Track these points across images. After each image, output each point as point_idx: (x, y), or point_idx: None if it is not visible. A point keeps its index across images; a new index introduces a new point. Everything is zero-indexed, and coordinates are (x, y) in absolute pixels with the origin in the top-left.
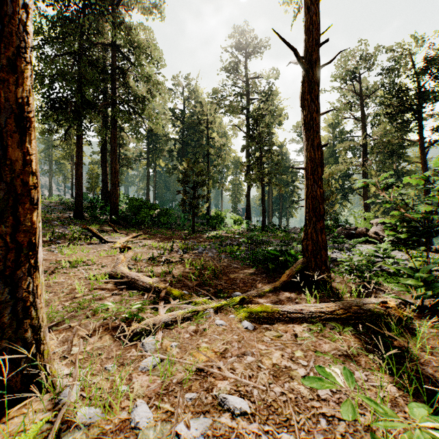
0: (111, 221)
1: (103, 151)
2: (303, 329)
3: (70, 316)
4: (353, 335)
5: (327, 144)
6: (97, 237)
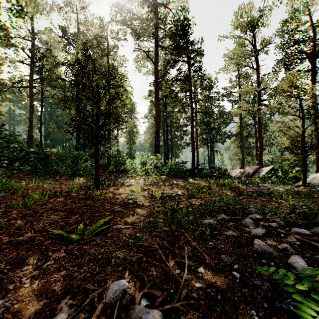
0: None
1: None
2: None
3: None
4: None
5: None
6: None
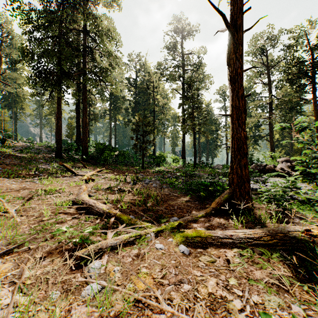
0: (82, 159)
1: (77, 108)
2: (234, 254)
3: (32, 238)
4: (281, 261)
5: (250, 94)
6: (70, 171)
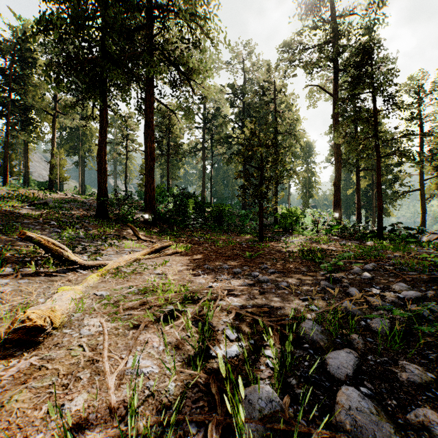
0: (145, 220)
1: None
2: None
3: None
4: None
5: None
6: (58, 257)
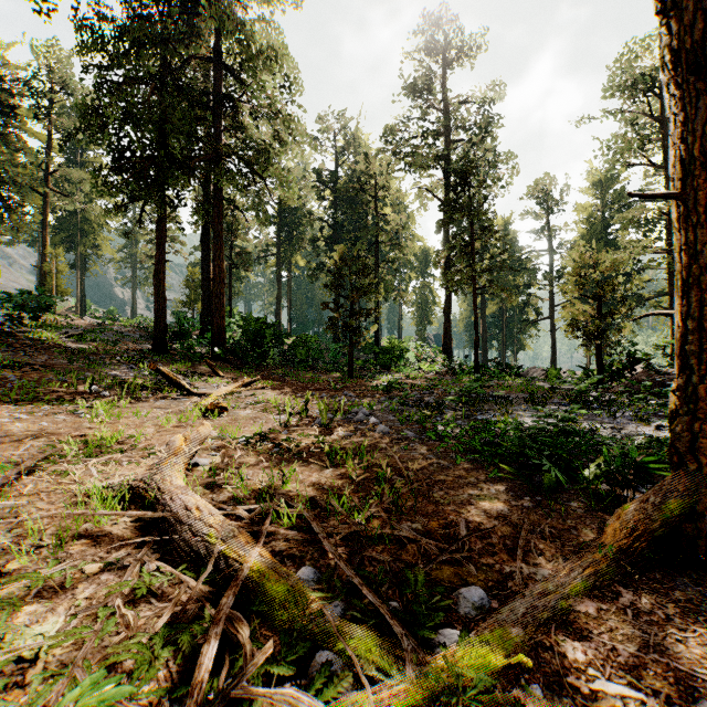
0: (213, 356)
1: (205, 241)
2: None
3: None
4: None
5: None
6: (175, 386)
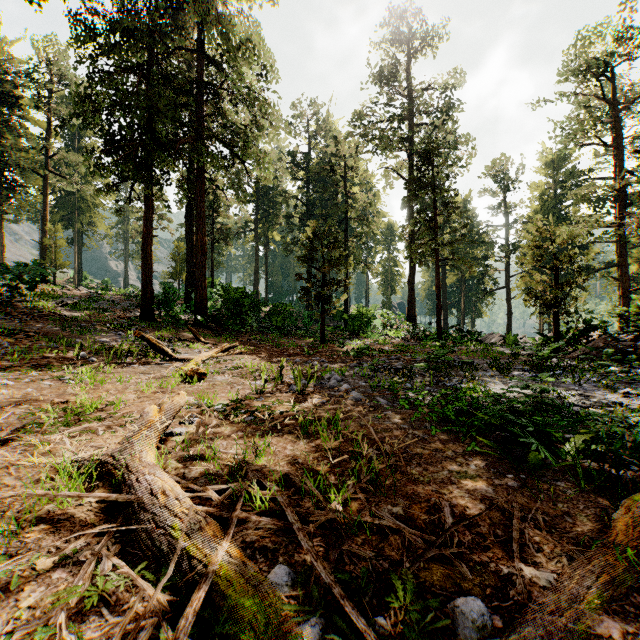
0: (196, 323)
1: (189, 217)
2: None
3: None
4: None
5: None
6: (159, 352)
